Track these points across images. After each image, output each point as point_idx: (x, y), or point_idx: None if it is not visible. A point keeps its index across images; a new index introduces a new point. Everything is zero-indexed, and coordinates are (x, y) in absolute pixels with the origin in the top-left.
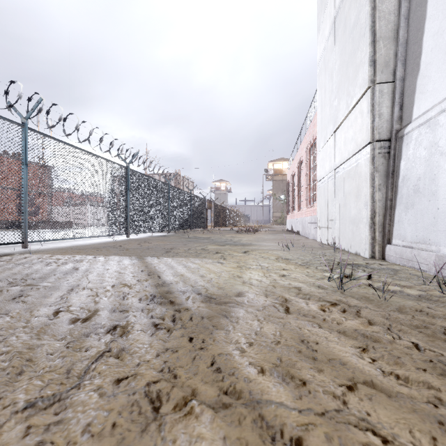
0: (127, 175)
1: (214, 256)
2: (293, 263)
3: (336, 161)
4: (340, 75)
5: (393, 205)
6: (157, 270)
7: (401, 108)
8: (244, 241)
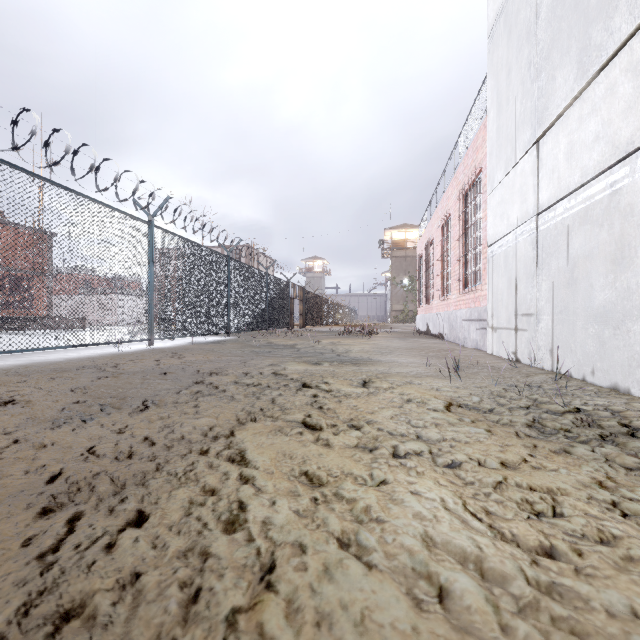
0: (149, 236)
1: (296, 397)
2: (508, 431)
3: (540, 198)
4: (555, 20)
5: None
6: (108, 468)
7: None
8: (357, 353)
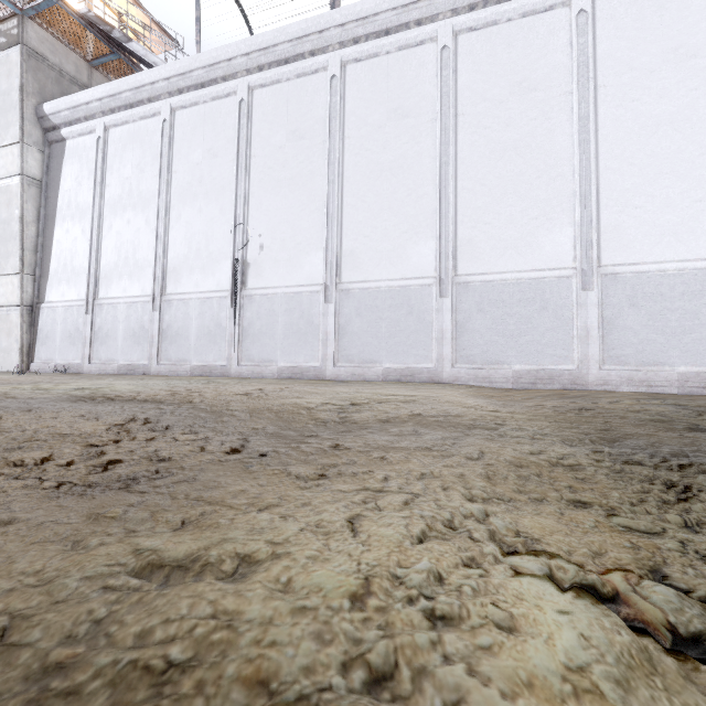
0: None
1: None
2: None
3: None
4: None
5: (35, 342)
6: None
7: (39, 291)
8: None
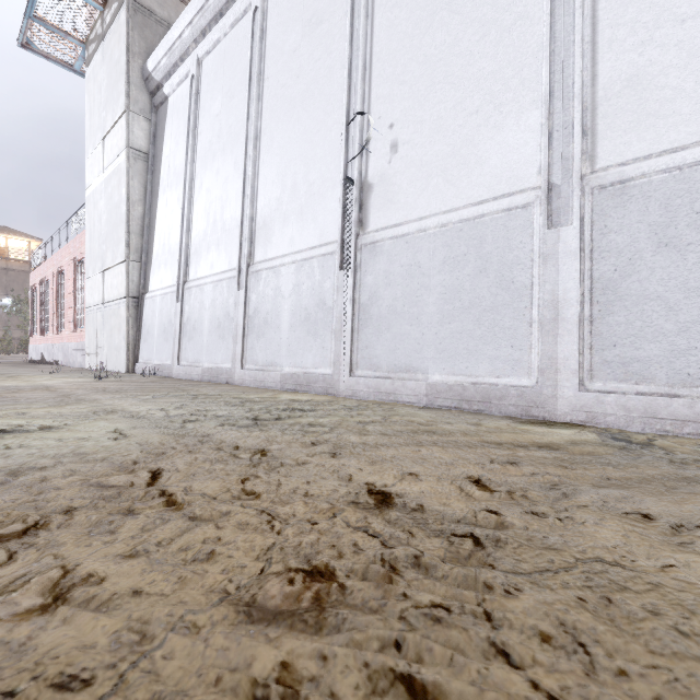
0: None
1: None
2: (69, 377)
3: (105, 297)
4: (108, 229)
5: (140, 339)
6: None
7: (145, 280)
8: None
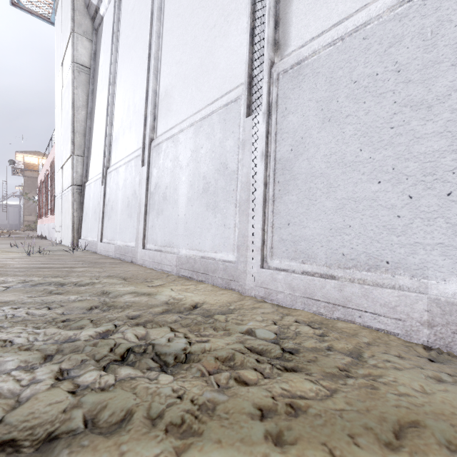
0: None
1: None
2: (14, 252)
3: (63, 187)
4: (64, 133)
5: (82, 219)
6: None
7: (87, 171)
8: None
